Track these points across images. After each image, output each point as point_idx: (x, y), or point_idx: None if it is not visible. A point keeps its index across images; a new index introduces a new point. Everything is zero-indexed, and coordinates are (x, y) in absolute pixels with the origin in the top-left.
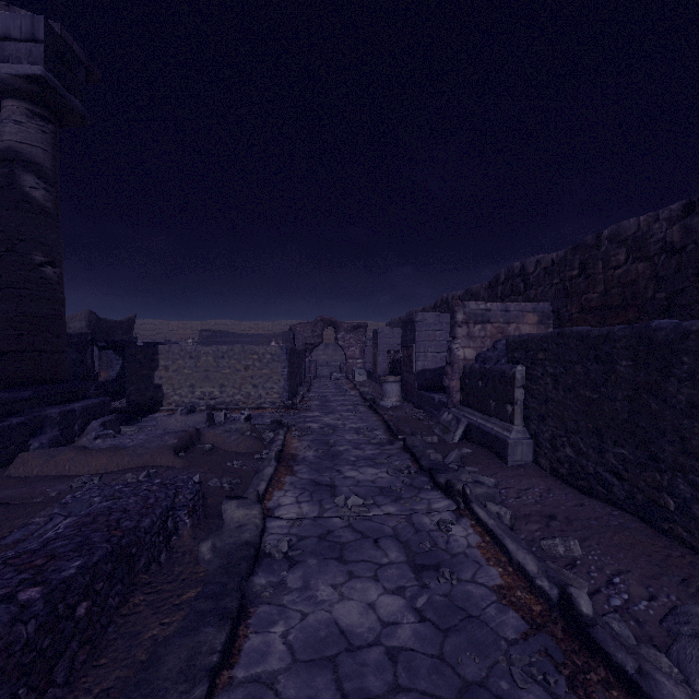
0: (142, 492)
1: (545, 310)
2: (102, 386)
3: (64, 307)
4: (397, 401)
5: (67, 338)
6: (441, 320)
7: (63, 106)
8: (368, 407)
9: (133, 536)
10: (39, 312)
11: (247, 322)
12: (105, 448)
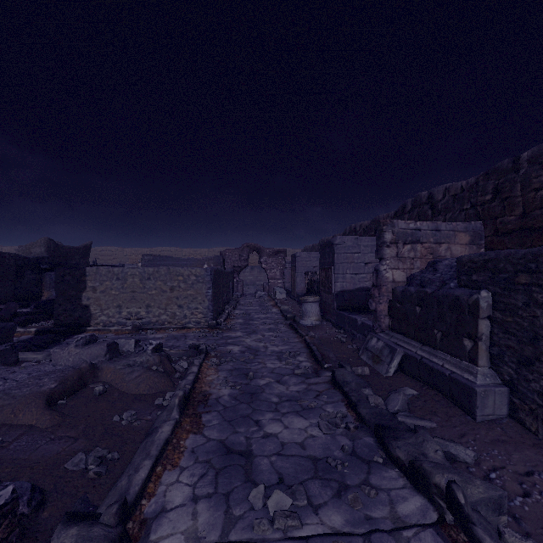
0: None
1: (477, 230)
2: (41, 305)
3: None
4: (316, 320)
5: (24, 261)
6: (359, 243)
7: None
8: (289, 326)
9: None
10: None
11: (187, 249)
12: None
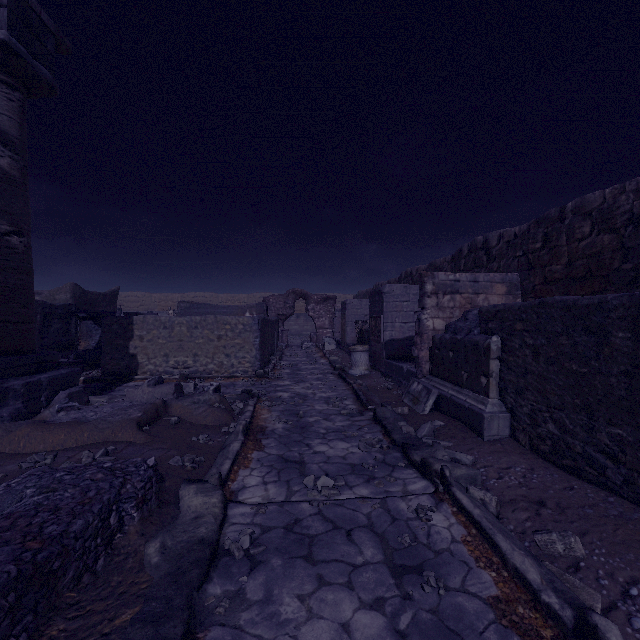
0: (83, 481)
1: (513, 281)
2: (80, 355)
3: (32, 277)
4: (365, 370)
5: (51, 309)
6: (408, 291)
7: (30, 74)
8: (337, 376)
9: (57, 546)
10: (4, 282)
11: (224, 295)
12: (65, 422)
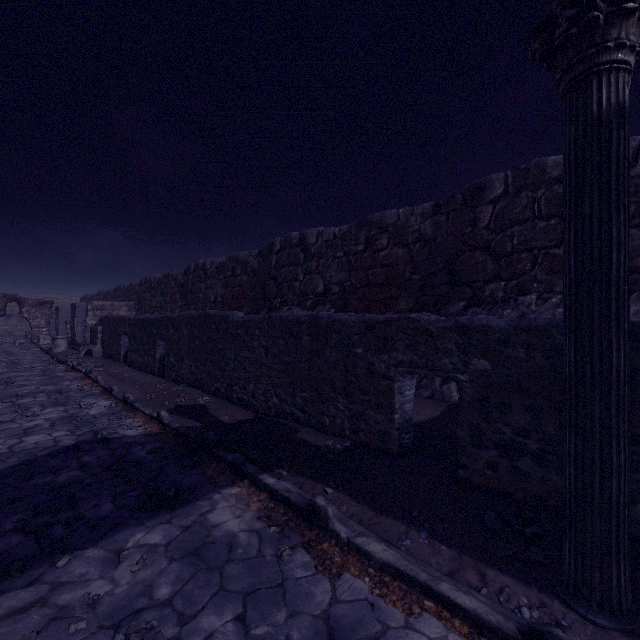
0: None
1: (132, 305)
2: None
3: None
4: (65, 349)
5: None
6: None
7: None
8: (44, 353)
9: None
10: None
11: None
12: None
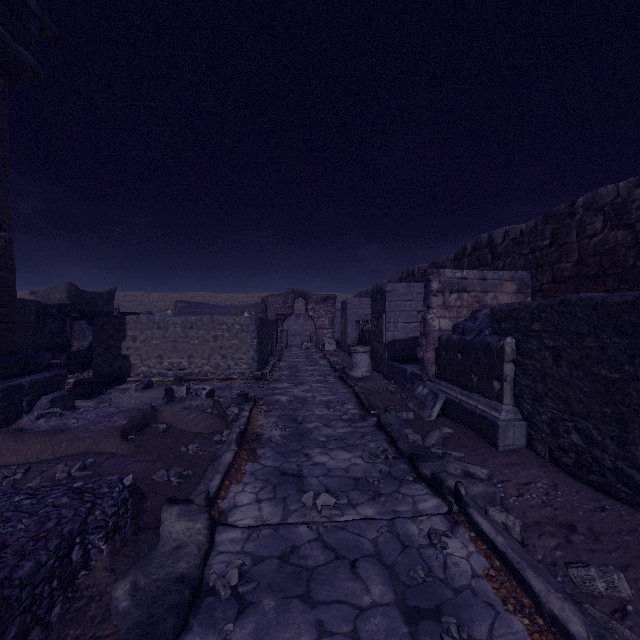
0: (43, 508)
1: (524, 279)
2: (73, 356)
3: (14, 274)
4: (366, 371)
5: (46, 308)
6: (412, 290)
7: (11, 57)
8: (338, 378)
9: None
10: None
11: (223, 294)
12: (42, 431)
